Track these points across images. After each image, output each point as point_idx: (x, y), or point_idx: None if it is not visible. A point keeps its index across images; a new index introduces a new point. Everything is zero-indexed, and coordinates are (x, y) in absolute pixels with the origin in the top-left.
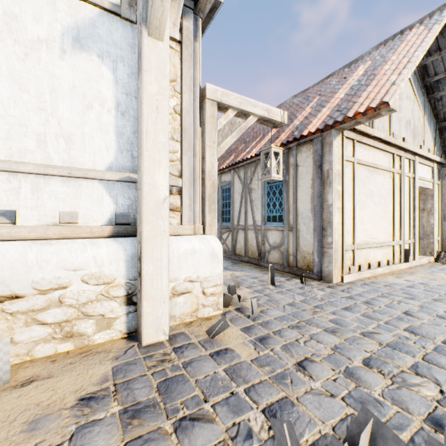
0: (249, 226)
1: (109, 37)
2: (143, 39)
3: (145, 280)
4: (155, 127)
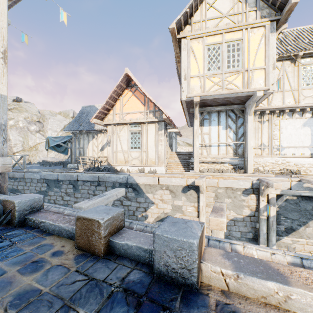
0: None
1: (309, 122)
2: None
3: None
4: None
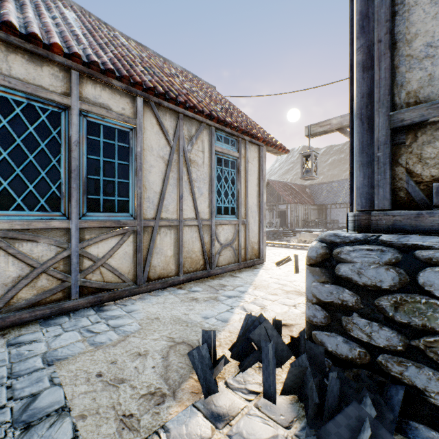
0: (190, 220)
1: None
2: None
3: None
4: None
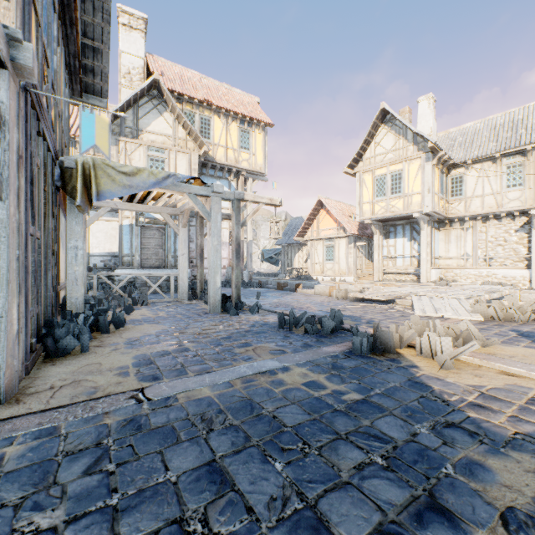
0: None
1: (525, 227)
2: (531, 231)
3: (532, 277)
4: (534, 247)
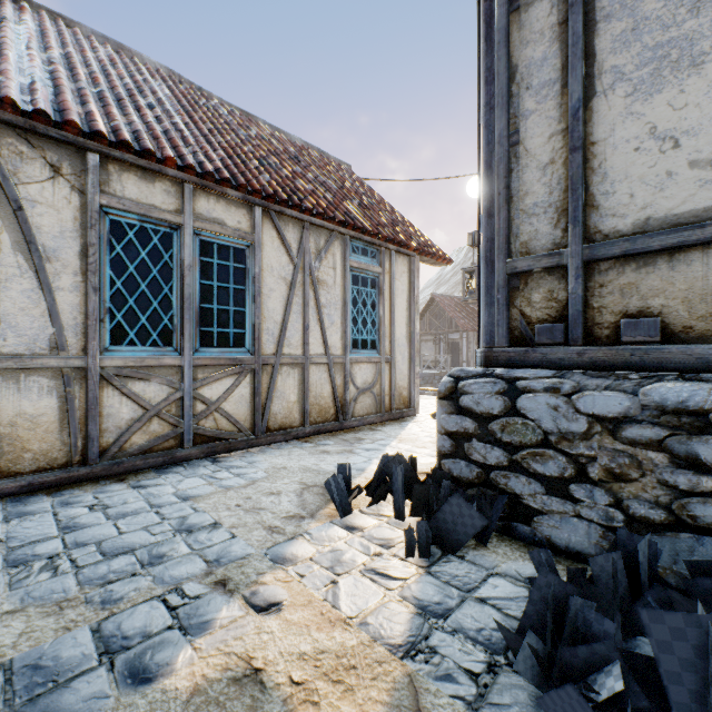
0: (318, 356)
1: None
2: None
3: None
4: None
